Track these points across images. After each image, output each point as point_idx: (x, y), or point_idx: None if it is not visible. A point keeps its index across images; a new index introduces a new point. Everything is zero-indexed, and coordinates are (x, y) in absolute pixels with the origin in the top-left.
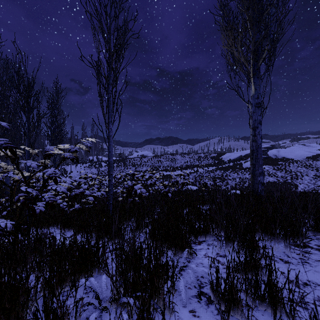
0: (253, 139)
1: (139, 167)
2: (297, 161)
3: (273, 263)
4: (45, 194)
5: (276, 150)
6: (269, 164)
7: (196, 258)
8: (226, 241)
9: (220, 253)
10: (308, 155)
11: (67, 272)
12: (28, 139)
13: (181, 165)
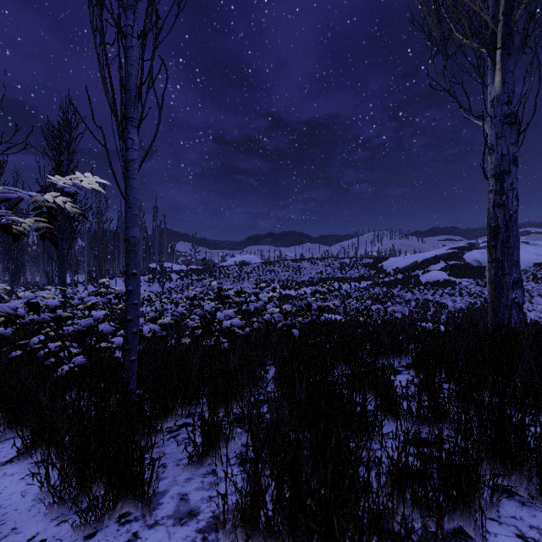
0: (496, 202)
1: (236, 282)
2: None
3: None
4: None
5: (479, 251)
6: (468, 277)
7: None
8: None
9: None
10: (536, 261)
11: None
12: None
13: (311, 278)
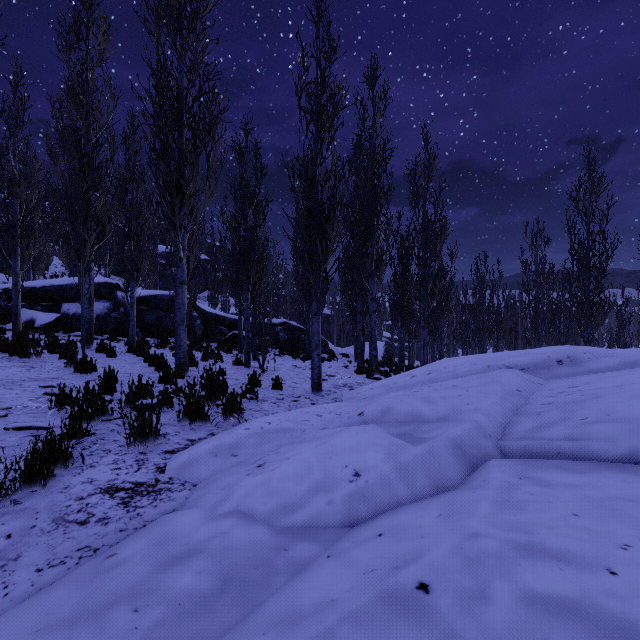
0: None
1: None
2: None
3: None
4: None
5: None
6: None
7: None
8: None
9: None
10: None
11: None
12: None
13: None
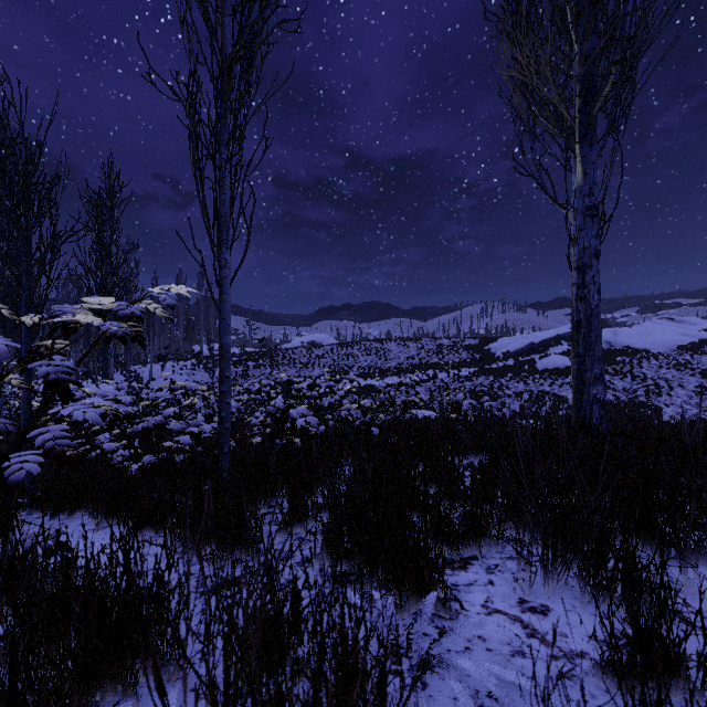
0: (579, 295)
1: (304, 369)
2: (658, 355)
3: (699, 637)
4: (45, 428)
5: (611, 330)
6: None
7: (461, 618)
8: (547, 564)
9: (529, 600)
10: (681, 342)
11: (45, 688)
12: (27, 294)
13: (400, 364)
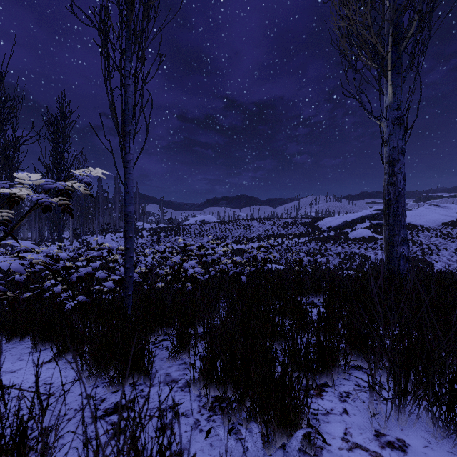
0: (389, 181)
1: (197, 238)
2: (429, 228)
3: None
4: None
5: None
6: None
7: (325, 455)
8: (401, 399)
9: (384, 433)
10: (444, 220)
11: None
12: None
13: (259, 234)
